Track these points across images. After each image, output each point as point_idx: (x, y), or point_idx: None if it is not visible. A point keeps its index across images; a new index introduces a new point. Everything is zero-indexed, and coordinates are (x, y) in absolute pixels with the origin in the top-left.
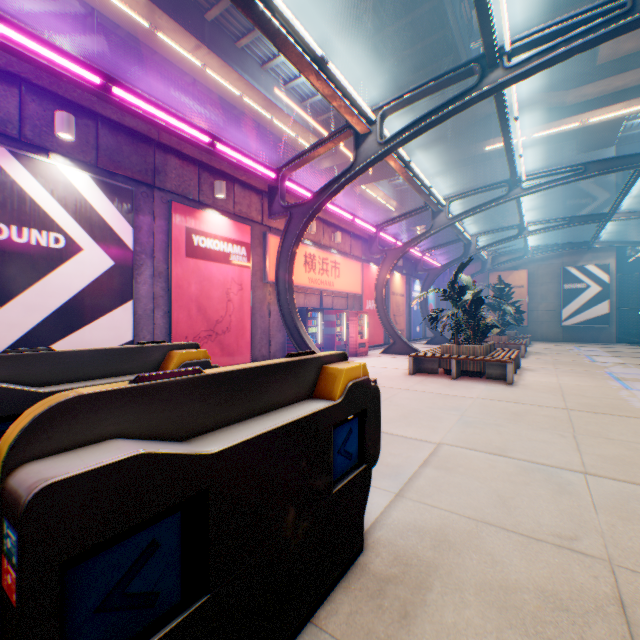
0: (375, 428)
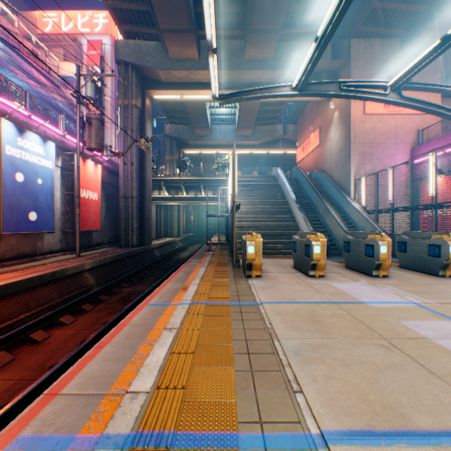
0: (444, 252)
